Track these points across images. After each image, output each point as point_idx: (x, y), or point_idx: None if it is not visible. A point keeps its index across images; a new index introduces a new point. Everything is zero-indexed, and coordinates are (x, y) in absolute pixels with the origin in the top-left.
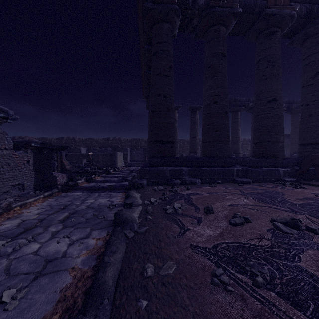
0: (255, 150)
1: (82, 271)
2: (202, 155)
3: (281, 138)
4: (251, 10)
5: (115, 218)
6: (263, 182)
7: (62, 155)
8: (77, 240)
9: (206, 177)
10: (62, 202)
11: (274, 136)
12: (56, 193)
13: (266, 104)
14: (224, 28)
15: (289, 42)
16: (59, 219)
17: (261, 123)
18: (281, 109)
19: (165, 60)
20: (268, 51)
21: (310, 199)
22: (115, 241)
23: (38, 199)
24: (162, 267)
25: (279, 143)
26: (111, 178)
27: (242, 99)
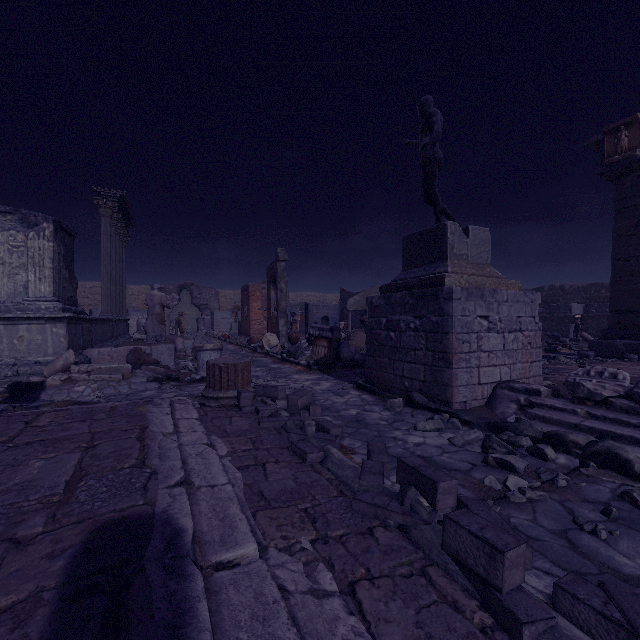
0: None
1: None
2: None
3: None
4: None
5: None
6: None
7: None
8: None
9: None
10: None
11: None
12: None
13: None
14: None
15: None
16: None
17: None
18: None
19: (627, 219)
20: None
21: None
22: None
23: None
24: None
25: None
26: None
27: None
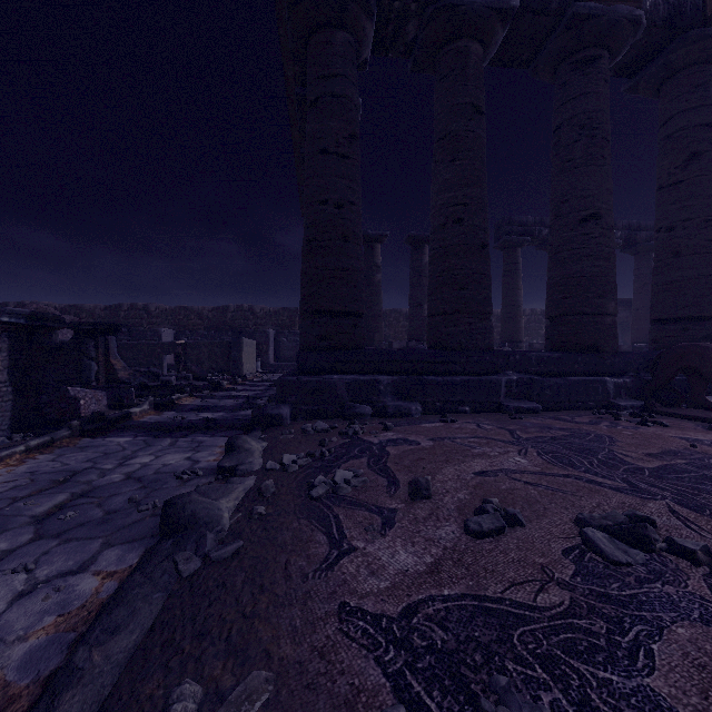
0: (551, 334)
1: (7, 696)
2: (428, 347)
3: (610, 306)
4: (542, 4)
5: (165, 515)
6: (569, 409)
7: (108, 346)
8: (48, 580)
9: (435, 399)
10: (68, 464)
11: (594, 301)
12: (65, 440)
13: (577, 228)
14: (477, 46)
15: (630, 84)
16: (35, 513)
17: (565, 271)
18: (612, 238)
19: (339, 119)
20: (582, 103)
21: (679, 454)
22: (135, 591)
23: (8, 457)
24: (227, 695)
25: (606, 318)
26: (220, 401)
27: (527, 221)
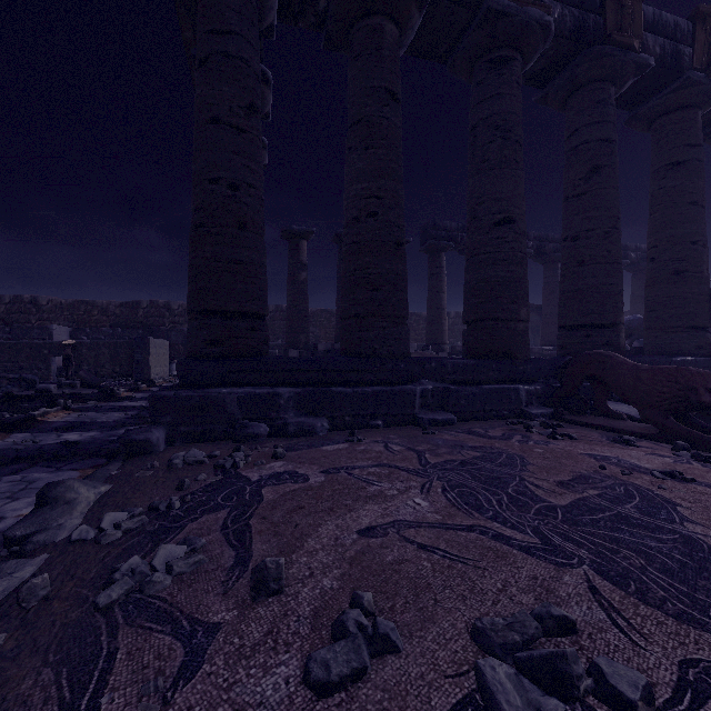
0: (468, 339)
1: None
2: (341, 353)
3: (523, 312)
4: None
5: None
6: (484, 419)
7: None
8: None
9: (344, 413)
10: None
11: (508, 307)
12: None
13: (492, 231)
14: (393, 27)
15: (541, 95)
16: None
17: (480, 275)
18: (524, 244)
19: (233, 84)
20: (496, 103)
21: (590, 480)
22: None
23: None
24: None
25: (519, 324)
26: (104, 414)
27: (451, 227)
